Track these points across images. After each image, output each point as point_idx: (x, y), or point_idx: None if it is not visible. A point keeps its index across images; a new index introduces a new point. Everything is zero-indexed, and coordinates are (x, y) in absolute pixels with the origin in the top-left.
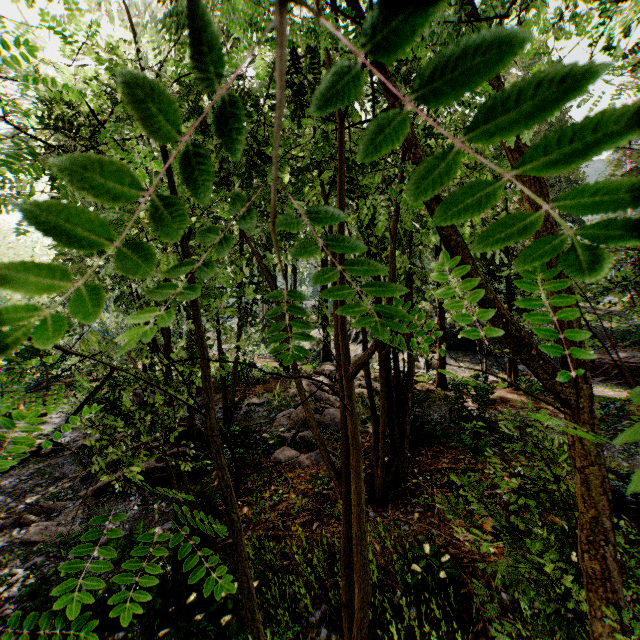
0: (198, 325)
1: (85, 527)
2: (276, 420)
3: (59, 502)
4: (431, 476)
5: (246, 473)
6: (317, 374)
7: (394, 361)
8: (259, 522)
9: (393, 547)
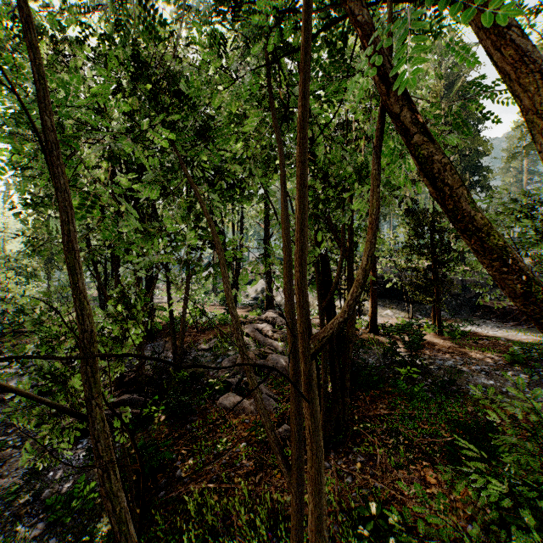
0: (74, 281)
1: (28, 479)
2: (222, 365)
3: (6, 451)
4: (371, 423)
5: (192, 419)
6: (261, 321)
7: (334, 311)
8: (202, 473)
9: (337, 503)
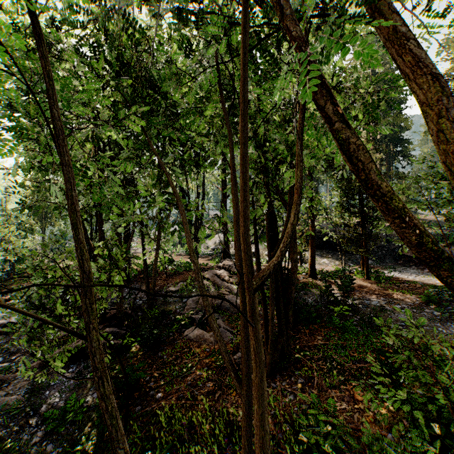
0: (77, 234)
1: (29, 396)
2: (187, 304)
3: (10, 374)
4: (310, 351)
5: (162, 348)
6: (219, 268)
7: None
8: (171, 392)
9: (282, 416)
